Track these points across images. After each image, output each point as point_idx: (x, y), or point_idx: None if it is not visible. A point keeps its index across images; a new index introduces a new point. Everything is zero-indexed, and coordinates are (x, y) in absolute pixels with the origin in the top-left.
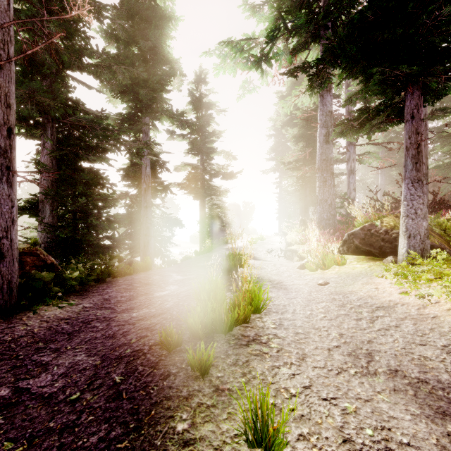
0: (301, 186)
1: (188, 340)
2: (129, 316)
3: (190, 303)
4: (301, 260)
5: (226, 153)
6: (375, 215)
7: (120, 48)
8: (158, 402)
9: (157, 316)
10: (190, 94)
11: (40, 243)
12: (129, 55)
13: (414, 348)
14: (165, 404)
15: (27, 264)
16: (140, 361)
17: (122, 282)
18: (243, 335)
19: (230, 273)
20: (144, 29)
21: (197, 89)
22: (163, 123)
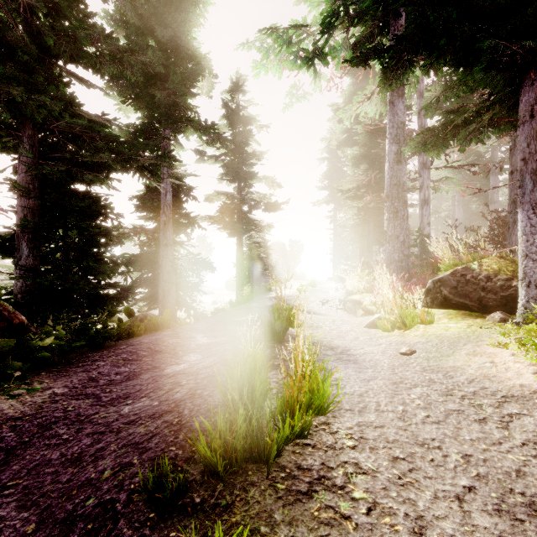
0: (363, 219)
1: (201, 480)
2: (117, 413)
3: (213, 392)
4: (368, 314)
5: (269, 179)
6: (468, 255)
7: (129, 36)
8: None
9: (158, 416)
10: (224, 105)
11: (16, 293)
12: (142, 46)
13: None
14: None
15: None
16: (102, 536)
17: (123, 349)
18: (300, 467)
19: (275, 338)
20: (162, 13)
21: (233, 99)
22: (188, 138)
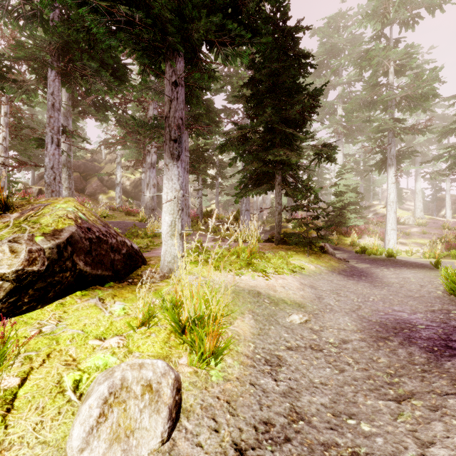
0: None
1: None
2: None
3: None
4: None
5: None
6: None
7: None
8: None
9: None
10: None
11: None
12: None
13: (343, 284)
14: None
15: None
16: None
17: None
18: None
19: None
20: None
21: None
22: None
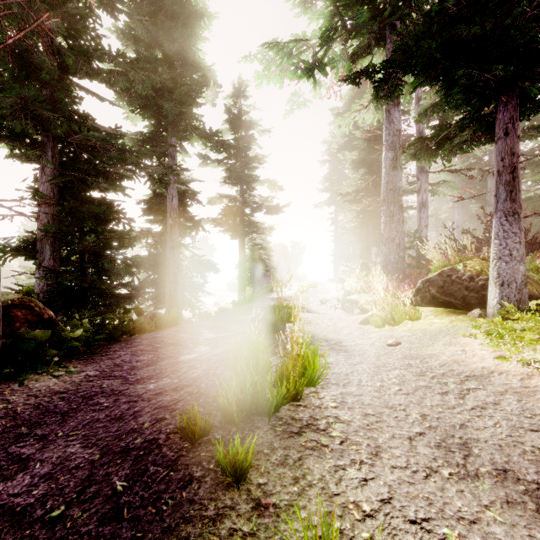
0: (362, 222)
1: (219, 426)
2: (144, 389)
3: (224, 371)
4: (364, 313)
5: (271, 182)
6: (455, 257)
7: (139, 51)
8: (173, 526)
9: (180, 389)
10: (227, 110)
11: (38, 292)
12: (151, 60)
13: (524, 435)
14: (182, 530)
15: (18, 320)
16: (152, 457)
17: (139, 342)
18: (294, 419)
19: (276, 331)
20: (169, 28)
21: (236, 104)
22: (193, 145)
